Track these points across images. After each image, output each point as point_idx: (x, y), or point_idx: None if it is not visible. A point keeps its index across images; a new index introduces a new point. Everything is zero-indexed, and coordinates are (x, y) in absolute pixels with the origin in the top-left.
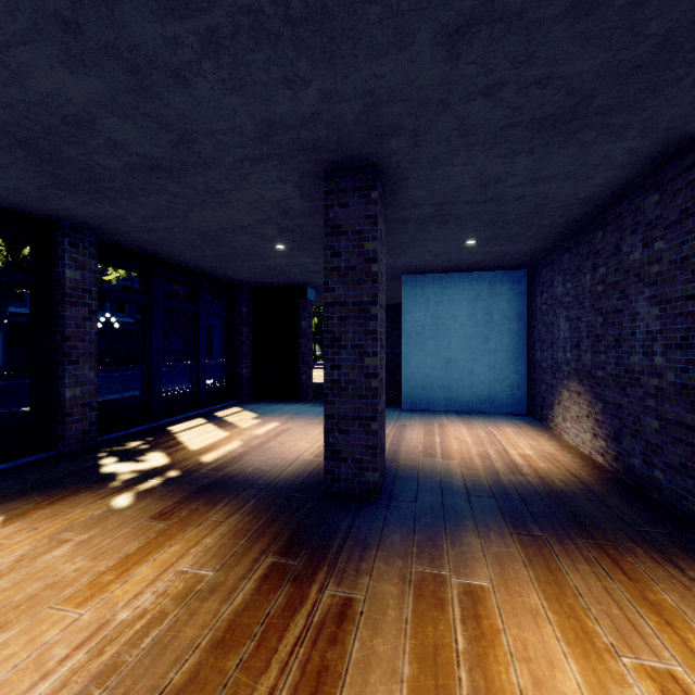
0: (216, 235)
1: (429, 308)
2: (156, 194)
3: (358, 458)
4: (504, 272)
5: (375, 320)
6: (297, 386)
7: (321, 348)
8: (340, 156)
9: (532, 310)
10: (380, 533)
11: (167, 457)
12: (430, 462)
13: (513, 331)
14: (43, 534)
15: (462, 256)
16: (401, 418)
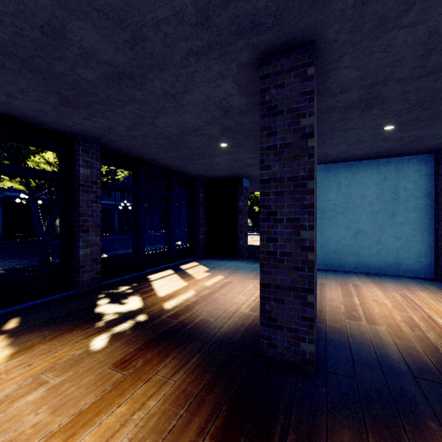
0: (177, 138)
1: (340, 190)
2: (129, 104)
3: (294, 328)
4: (410, 156)
5: (311, 194)
6: (236, 248)
7: (252, 221)
8: (277, 36)
9: (441, 187)
10: (325, 424)
11: (141, 302)
12: (356, 325)
13: (419, 207)
14: (32, 372)
15: (374, 144)
16: (318, 277)
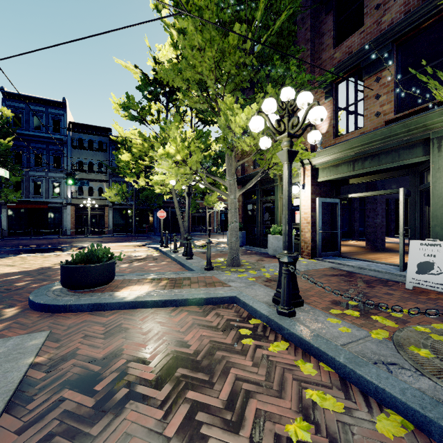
0: None
1: None
2: None
3: None
4: None
5: None
6: None
7: None
8: None
9: None
10: None
11: None
12: None
13: None
14: None
15: None
16: None
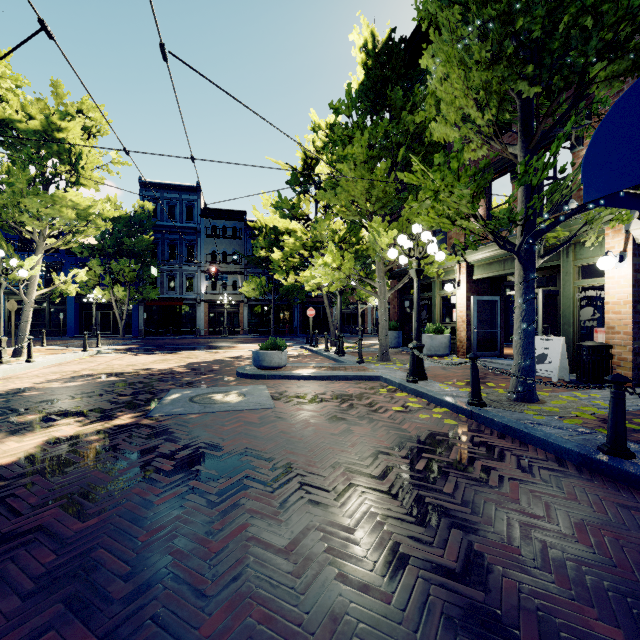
0: None
1: None
2: None
3: None
4: None
5: None
6: None
7: None
8: None
9: None
10: None
11: None
12: None
13: None
14: None
15: None
16: None
